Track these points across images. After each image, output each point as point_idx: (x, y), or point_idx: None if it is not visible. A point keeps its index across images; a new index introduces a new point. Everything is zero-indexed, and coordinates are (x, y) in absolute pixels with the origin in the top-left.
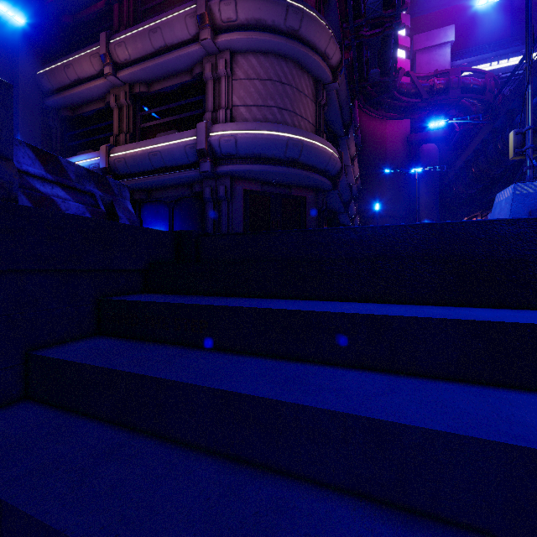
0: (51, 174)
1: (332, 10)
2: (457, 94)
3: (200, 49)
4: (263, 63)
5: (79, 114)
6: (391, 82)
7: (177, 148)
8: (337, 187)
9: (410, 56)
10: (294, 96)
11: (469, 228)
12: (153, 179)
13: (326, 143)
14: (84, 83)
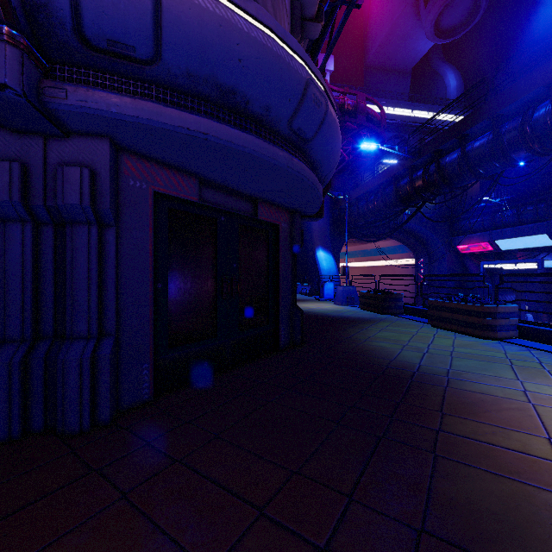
0: None
1: None
2: (364, 121)
3: None
4: None
5: None
6: None
7: None
8: (323, 212)
9: None
10: None
11: None
12: None
13: None
14: None
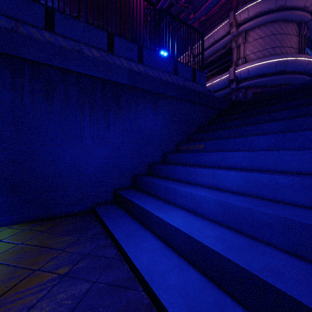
0: None
1: None
2: None
3: (230, 37)
4: (263, 29)
5: None
6: None
7: (220, 81)
8: None
9: None
10: (282, 38)
11: None
12: None
13: (305, 56)
14: None
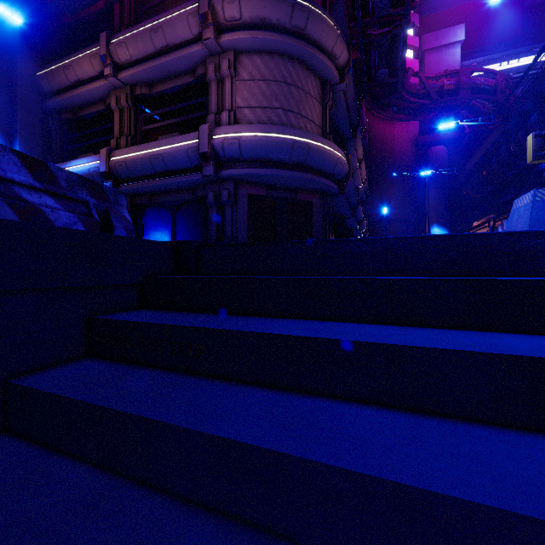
0: (39, 181)
1: (339, 9)
2: (468, 95)
3: (202, 49)
4: (268, 63)
5: (79, 116)
6: (399, 83)
7: (179, 151)
8: (345, 191)
9: (419, 56)
10: (299, 98)
11: (493, 241)
12: (154, 183)
13: (333, 145)
14: (84, 85)
